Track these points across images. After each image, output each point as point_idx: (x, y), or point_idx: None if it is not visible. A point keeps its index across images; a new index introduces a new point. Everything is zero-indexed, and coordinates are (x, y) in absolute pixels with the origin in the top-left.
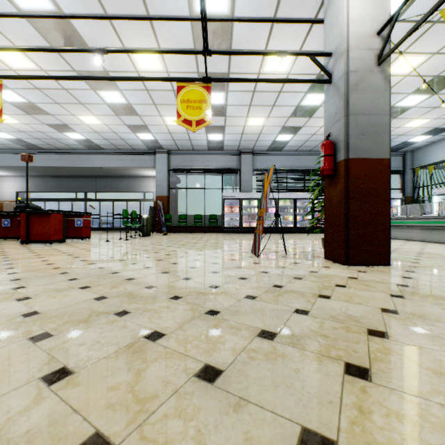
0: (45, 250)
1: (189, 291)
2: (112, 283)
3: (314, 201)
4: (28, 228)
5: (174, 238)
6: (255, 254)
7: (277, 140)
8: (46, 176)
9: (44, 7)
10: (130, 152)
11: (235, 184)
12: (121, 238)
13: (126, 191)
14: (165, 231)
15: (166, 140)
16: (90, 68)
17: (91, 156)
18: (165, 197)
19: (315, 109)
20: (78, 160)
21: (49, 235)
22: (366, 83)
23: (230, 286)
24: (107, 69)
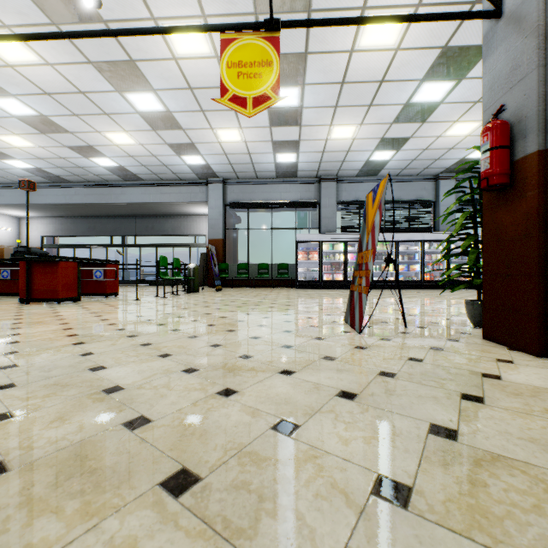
0: (38, 314)
1: (222, 447)
2: (66, 403)
3: (424, 245)
4: (28, 281)
5: (229, 295)
6: (353, 327)
7: (371, 159)
8: (76, 217)
9: None
10: (175, 183)
11: (311, 225)
12: (157, 296)
13: (173, 234)
14: (218, 286)
15: (221, 164)
16: (109, 57)
17: (127, 189)
18: (220, 241)
19: (432, 108)
20: (112, 194)
21: (56, 291)
22: None
23: (324, 428)
24: (133, 57)
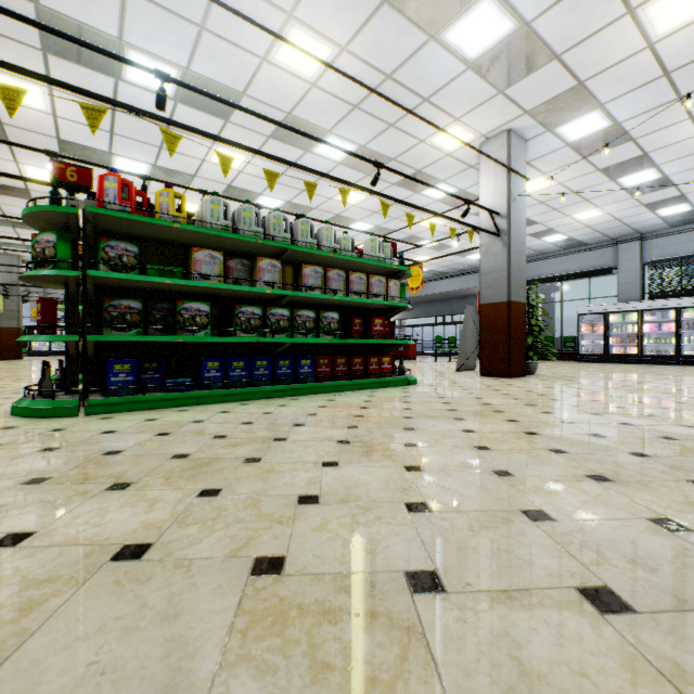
0: None
1: None
2: None
3: None
4: None
5: None
6: (462, 370)
7: (664, 215)
8: (413, 304)
9: (369, 227)
10: (472, 271)
11: None
12: (435, 361)
13: None
14: None
15: None
16: (402, 237)
17: (439, 281)
18: None
19: (663, 180)
20: (429, 287)
21: None
22: (490, 251)
23: None
24: (412, 234)
